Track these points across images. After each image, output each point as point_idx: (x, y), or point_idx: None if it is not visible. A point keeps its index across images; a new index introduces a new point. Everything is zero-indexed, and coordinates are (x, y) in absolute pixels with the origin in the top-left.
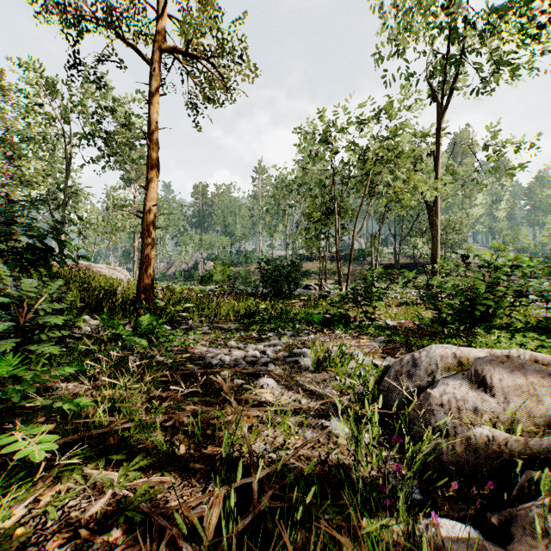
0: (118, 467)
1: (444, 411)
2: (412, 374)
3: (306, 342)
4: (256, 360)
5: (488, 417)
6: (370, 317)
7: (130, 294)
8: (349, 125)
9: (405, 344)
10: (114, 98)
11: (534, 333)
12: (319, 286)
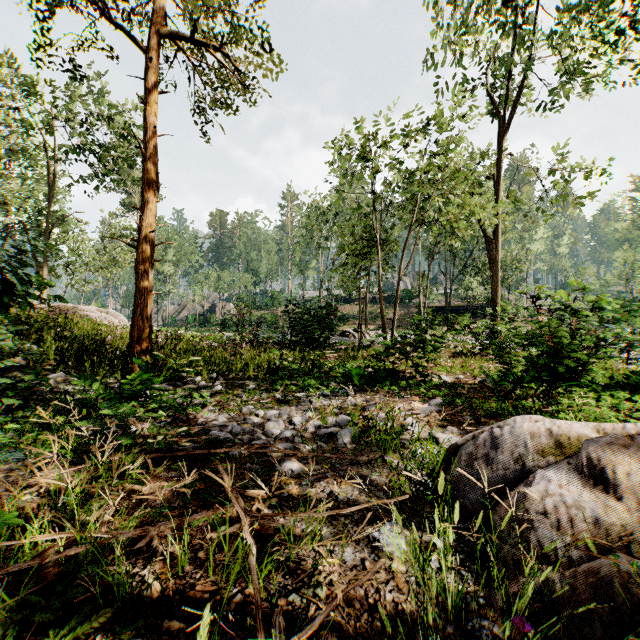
0: (45, 630)
1: (550, 523)
2: (492, 458)
3: (344, 405)
4: (278, 432)
5: (616, 535)
6: (422, 371)
7: (124, 344)
8: (396, 138)
9: (468, 408)
10: (109, 104)
11: (624, 392)
12: (359, 333)
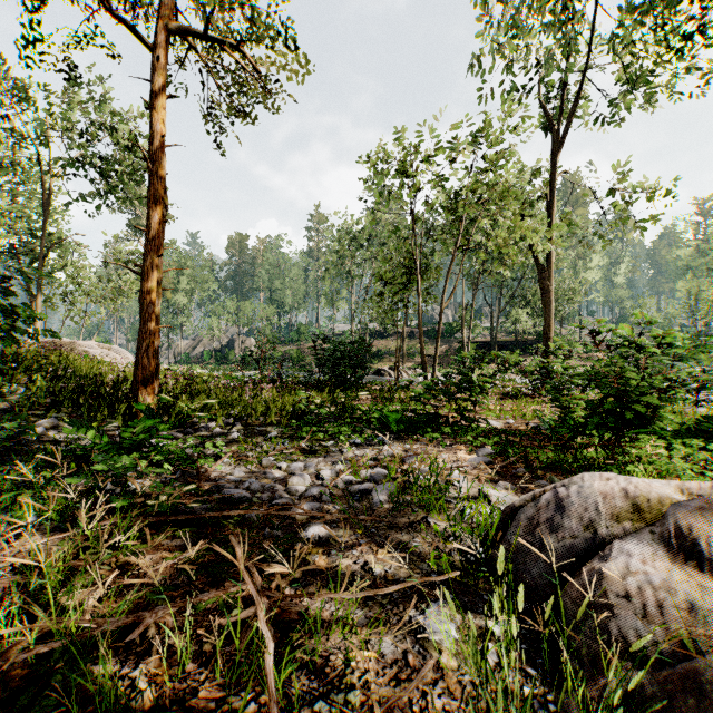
0: None
1: (633, 609)
2: (557, 524)
3: (380, 455)
4: (303, 489)
5: None
6: (468, 416)
7: (127, 385)
8: (437, 152)
9: (521, 458)
10: (112, 112)
11: (697, 440)
12: (396, 371)
